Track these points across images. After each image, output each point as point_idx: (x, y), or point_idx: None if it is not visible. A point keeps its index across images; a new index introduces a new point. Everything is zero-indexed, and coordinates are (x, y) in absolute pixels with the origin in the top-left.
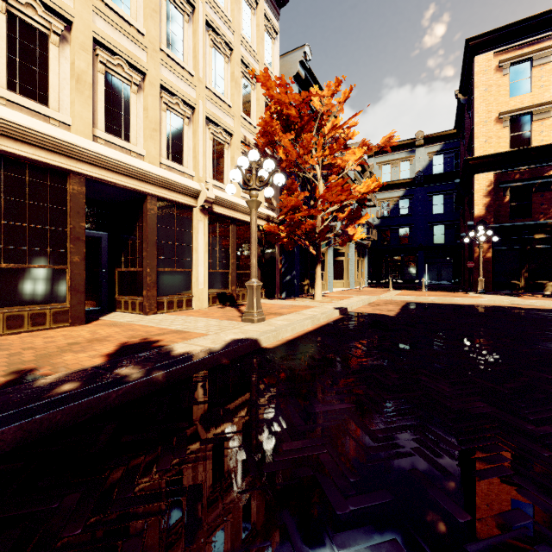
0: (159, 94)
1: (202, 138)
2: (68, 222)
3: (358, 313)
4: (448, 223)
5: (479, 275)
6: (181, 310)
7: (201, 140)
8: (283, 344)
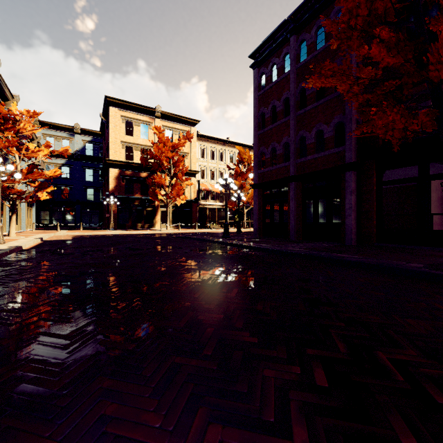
0: None
1: None
2: None
3: (51, 240)
4: (96, 188)
5: (111, 221)
6: None
7: None
8: (31, 248)
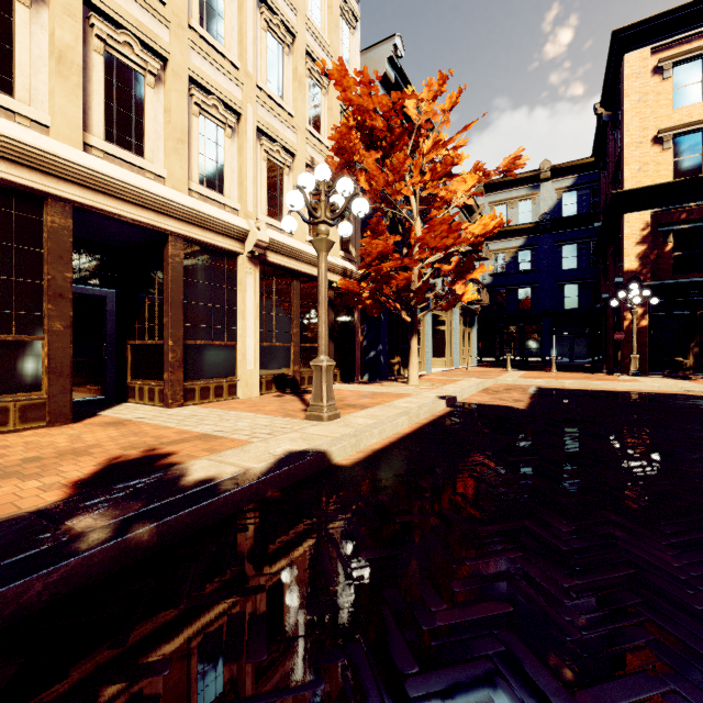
0: (189, 91)
1: (251, 157)
2: (45, 272)
3: (472, 404)
4: (583, 282)
5: (633, 350)
6: (221, 401)
7: (250, 159)
8: (367, 458)
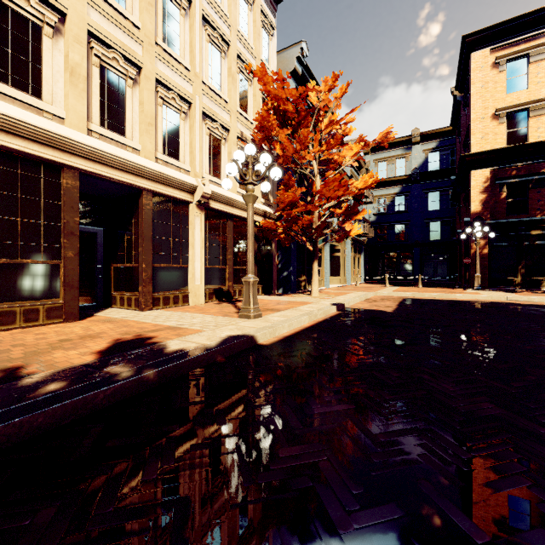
0: (155, 88)
1: (198, 133)
2: (62, 217)
3: (355, 309)
4: (444, 220)
5: (476, 271)
6: (177, 306)
7: (197, 135)
8: (280, 341)
